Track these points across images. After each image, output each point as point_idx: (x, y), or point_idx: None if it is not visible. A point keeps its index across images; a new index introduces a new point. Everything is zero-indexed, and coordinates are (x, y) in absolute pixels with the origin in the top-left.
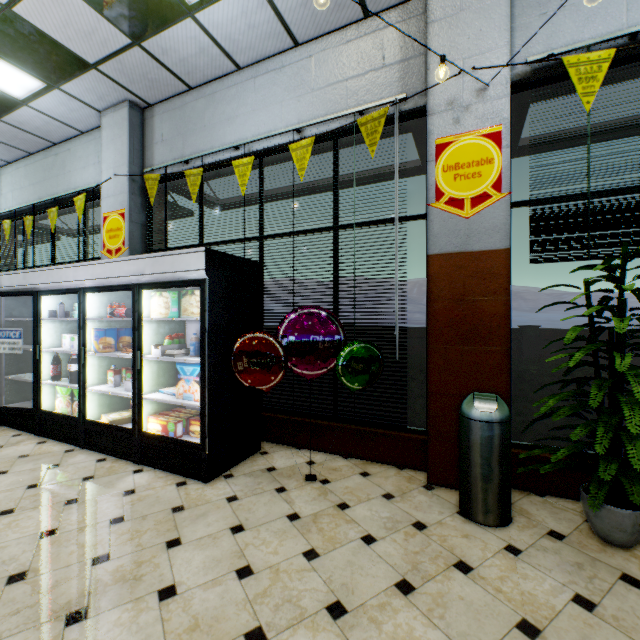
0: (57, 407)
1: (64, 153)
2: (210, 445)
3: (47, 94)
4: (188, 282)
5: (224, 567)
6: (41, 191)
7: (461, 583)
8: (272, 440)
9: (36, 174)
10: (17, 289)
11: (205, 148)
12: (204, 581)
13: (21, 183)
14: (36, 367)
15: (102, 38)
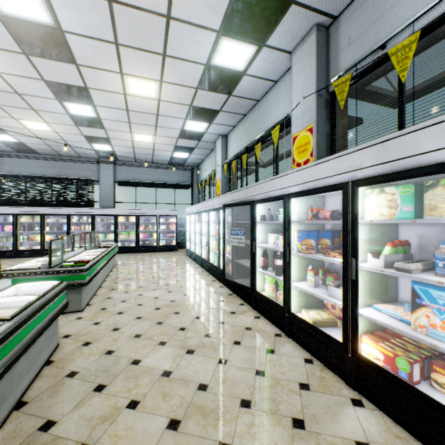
0: (265, 290)
1: (263, 104)
2: None
3: (257, 56)
4: None
5: None
6: (250, 137)
7: None
8: None
9: (247, 127)
10: (241, 201)
11: (412, 14)
12: None
13: (240, 137)
14: (252, 257)
15: None
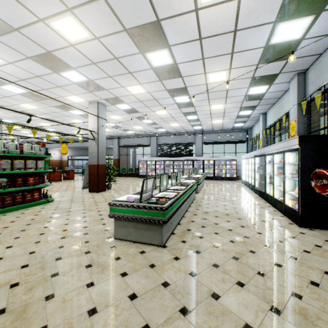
0: (270, 193)
1: (282, 100)
2: (301, 213)
3: (270, 87)
4: (294, 149)
5: (276, 238)
6: (276, 116)
7: None
8: None
9: (275, 110)
10: (261, 154)
11: (327, 79)
12: (268, 236)
13: (272, 115)
14: (265, 179)
15: (277, 66)
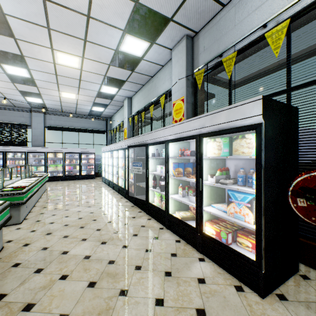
0: (154, 201)
1: (155, 80)
2: (265, 265)
3: (150, 49)
4: (242, 128)
5: None
6: (147, 100)
7: None
8: (305, 263)
9: (145, 93)
10: (139, 143)
11: (235, 40)
12: None
13: (140, 99)
14: (146, 181)
15: None
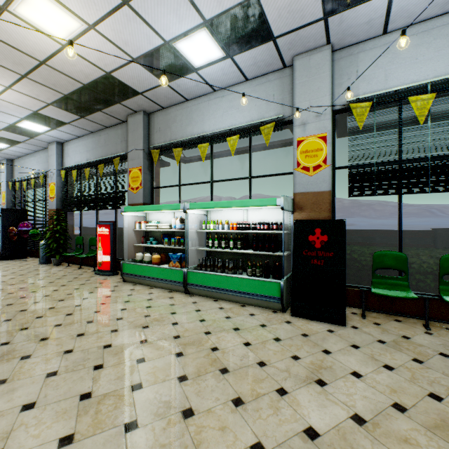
0: None
1: None
2: (3, 253)
3: None
4: None
5: None
6: None
7: (17, 267)
8: (34, 257)
9: None
10: None
11: (24, 175)
12: None
13: None
14: None
15: None
